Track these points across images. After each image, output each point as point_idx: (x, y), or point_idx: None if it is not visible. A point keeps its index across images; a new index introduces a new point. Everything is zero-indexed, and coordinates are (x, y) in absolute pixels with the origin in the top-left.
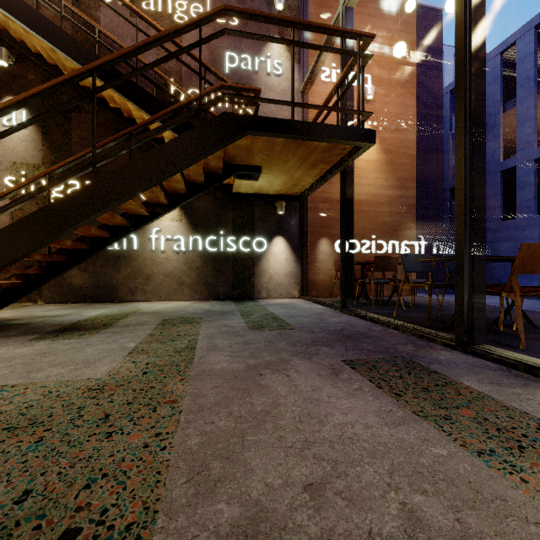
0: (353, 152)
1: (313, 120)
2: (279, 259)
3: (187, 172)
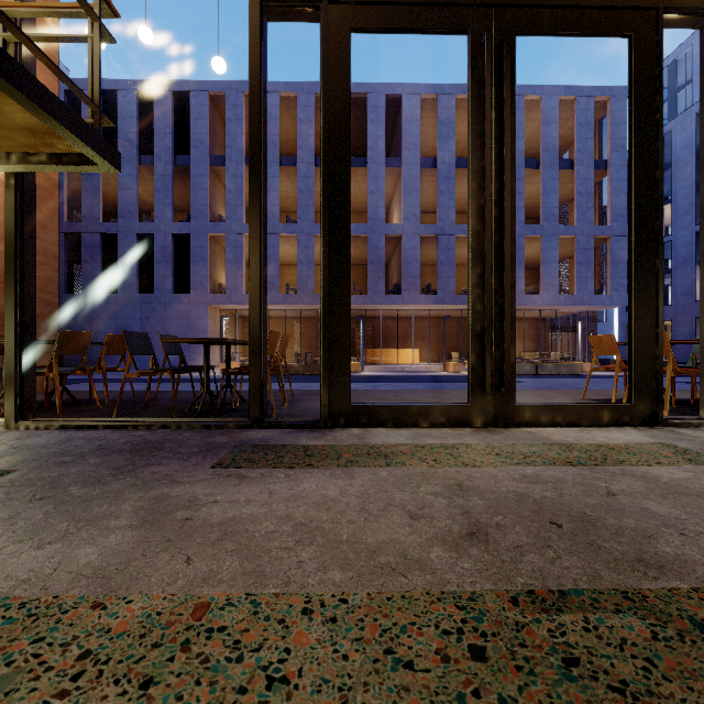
0: (68, 160)
1: None
2: None
3: None
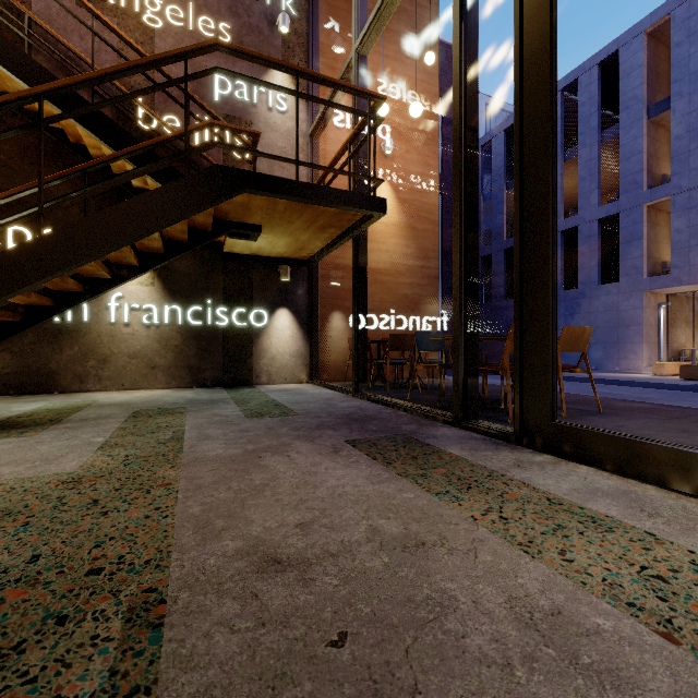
0: (364, 219)
1: (323, 173)
2: (283, 336)
3: (166, 228)
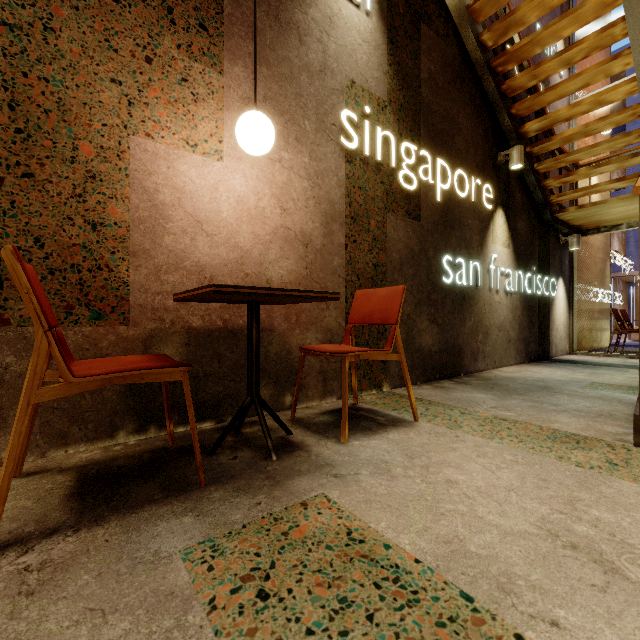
0: None
1: None
2: (560, 306)
3: None
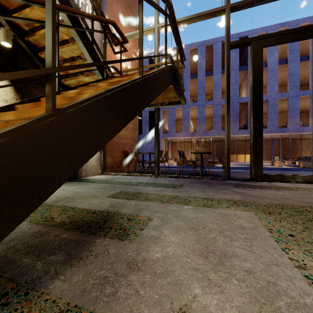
0: (173, 103)
1: (128, 70)
2: None
3: None
